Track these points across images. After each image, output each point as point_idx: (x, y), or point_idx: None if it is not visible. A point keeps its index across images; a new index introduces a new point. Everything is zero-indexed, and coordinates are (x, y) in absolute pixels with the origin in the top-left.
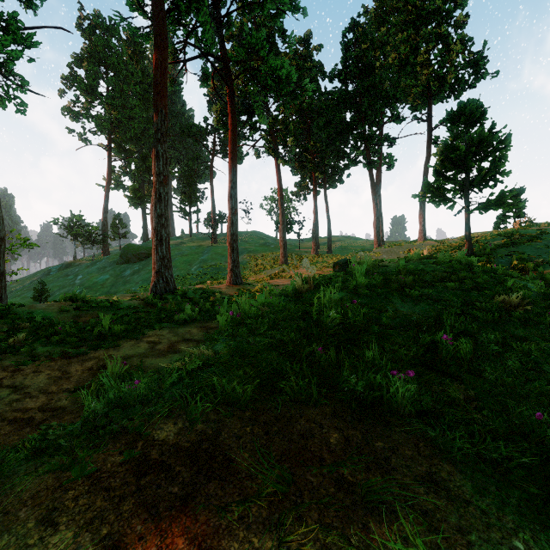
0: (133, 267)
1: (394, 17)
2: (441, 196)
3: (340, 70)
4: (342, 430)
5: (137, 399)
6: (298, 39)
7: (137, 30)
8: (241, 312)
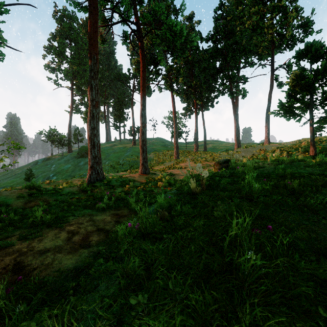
0: (85, 160)
1: (247, 0)
2: (291, 112)
3: (213, 35)
4: None
5: None
6: (185, 18)
7: (78, 4)
8: (139, 224)
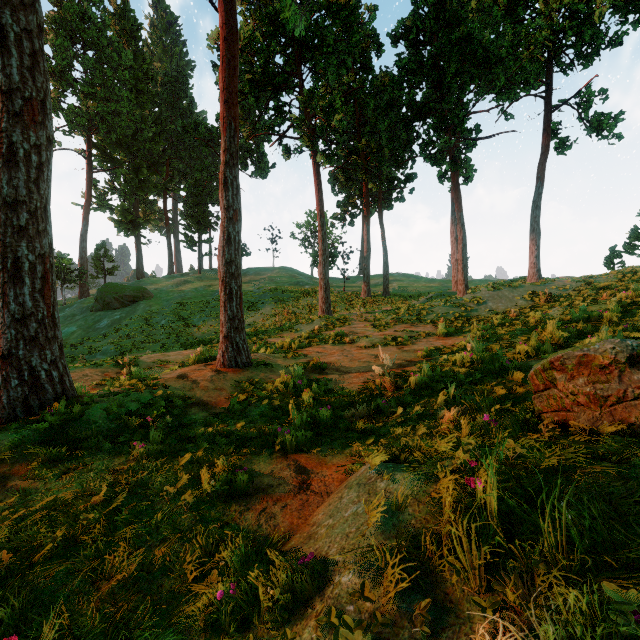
0: (113, 315)
1: None
2: None
3: (409, 27)
4: None
5: None
6: None
7: None
8: None
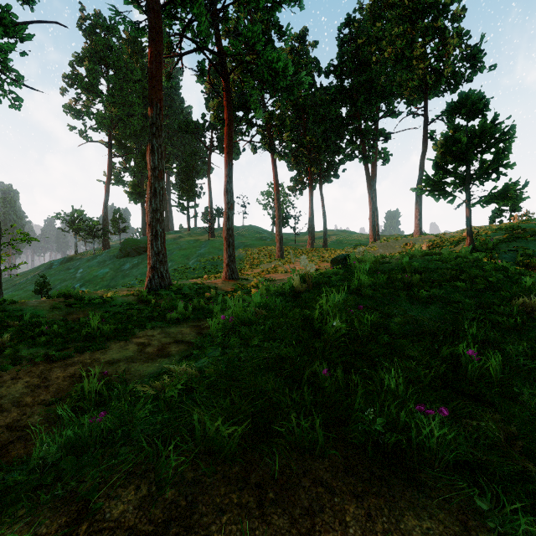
0: (132, 261)
1: (389, 13)
2: (441, 190)
3: (336, 66)
4: (360, 499)
5: (100, 438)
6: (294, 36)
7: (132, 24)
8: (234, 316)
